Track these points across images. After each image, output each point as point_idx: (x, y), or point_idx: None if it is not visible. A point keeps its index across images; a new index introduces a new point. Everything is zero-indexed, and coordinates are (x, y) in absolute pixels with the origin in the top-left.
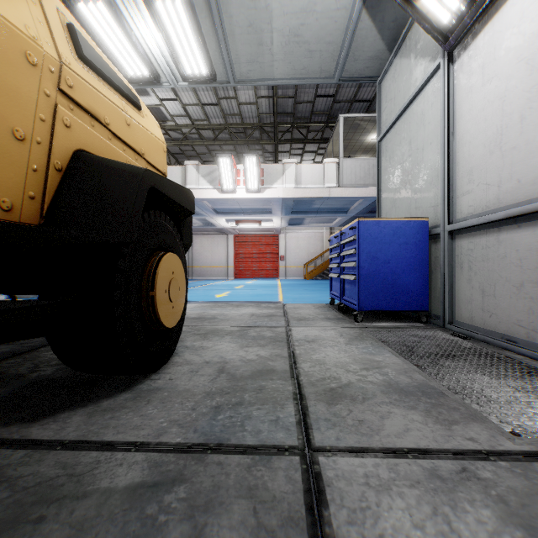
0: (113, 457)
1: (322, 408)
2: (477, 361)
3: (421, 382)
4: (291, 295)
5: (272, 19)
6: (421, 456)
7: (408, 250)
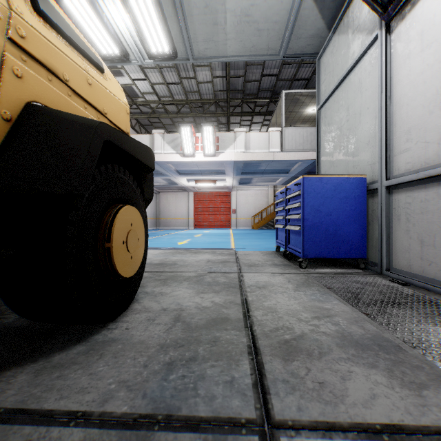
0: (48, 434)
1: (278, 366)
2: (422, 309)
3: (374, 334)
4: (241, 242)
5: (226, 1)
6: (398, 435)
7: (347, 204)
